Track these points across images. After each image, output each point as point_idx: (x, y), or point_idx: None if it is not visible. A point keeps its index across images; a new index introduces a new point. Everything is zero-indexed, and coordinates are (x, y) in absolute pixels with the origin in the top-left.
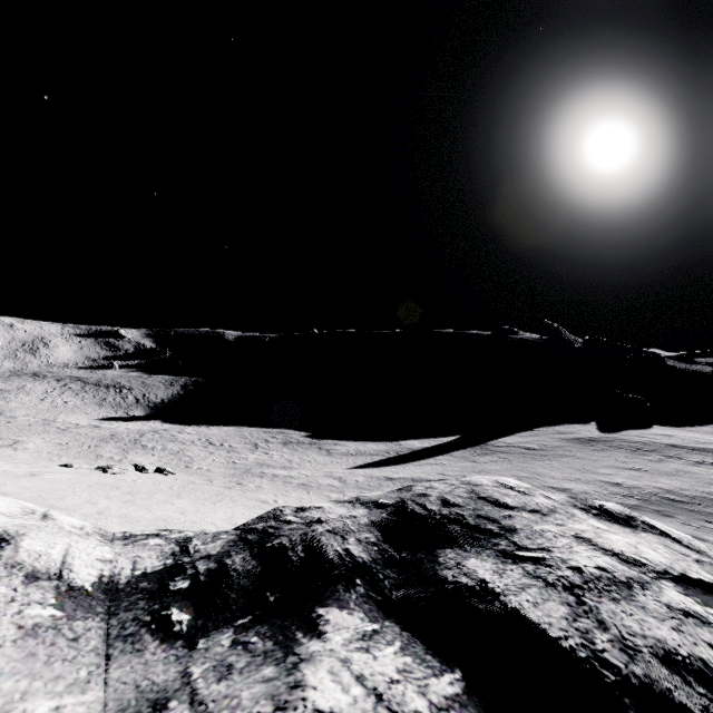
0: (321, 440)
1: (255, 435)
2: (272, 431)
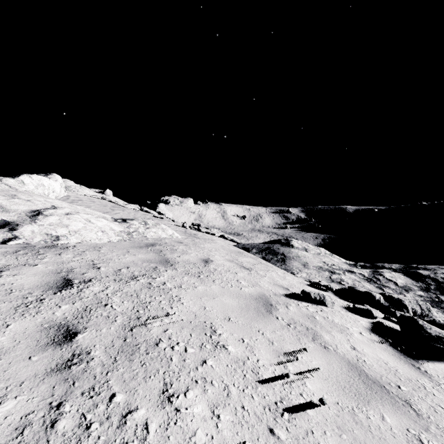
0: None
1: None
2: None
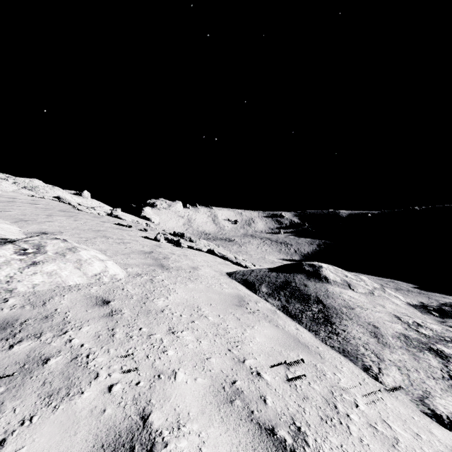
0: (428, 292)
1: (372, 280)
2: (384, 279)
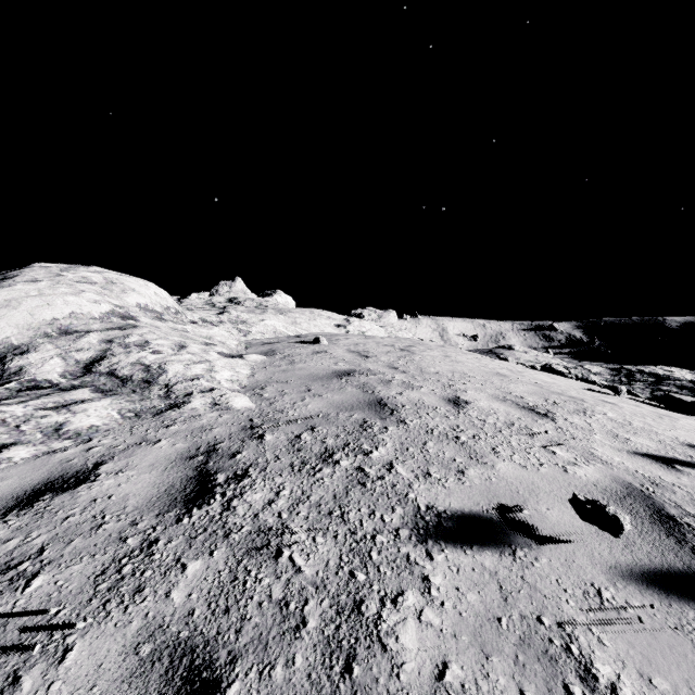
0: None
1: None
2: None
